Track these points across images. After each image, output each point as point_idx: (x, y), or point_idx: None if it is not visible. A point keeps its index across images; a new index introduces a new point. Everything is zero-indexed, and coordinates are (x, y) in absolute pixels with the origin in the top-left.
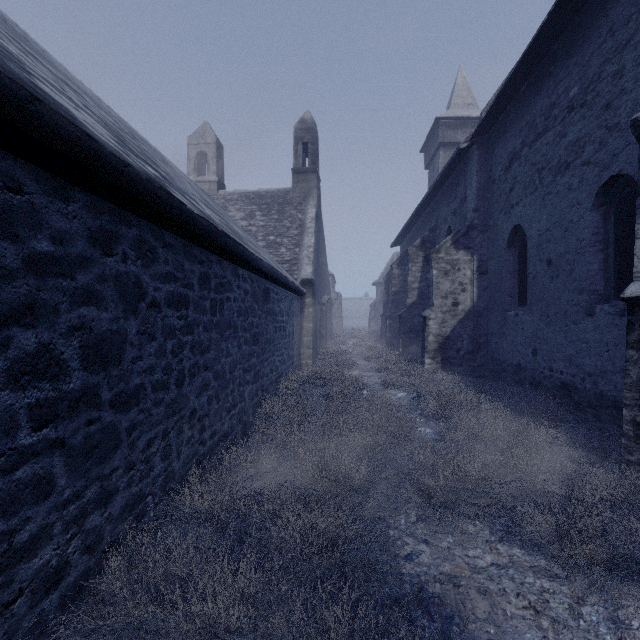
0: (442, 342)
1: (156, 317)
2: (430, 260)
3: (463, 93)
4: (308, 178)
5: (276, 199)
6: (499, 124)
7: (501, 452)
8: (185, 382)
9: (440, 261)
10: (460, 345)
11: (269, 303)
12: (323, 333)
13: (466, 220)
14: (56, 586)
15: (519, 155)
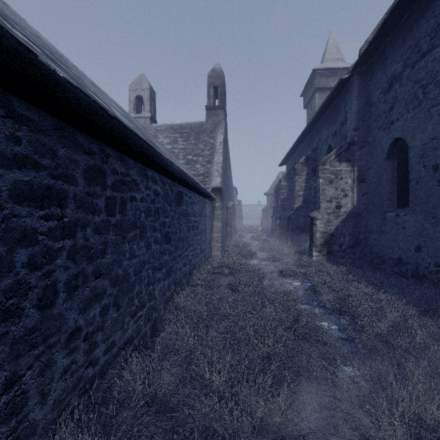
0: (327, 238)
1: None
2: (317, 171)
3: (333, 51)
4: (218, 113)
5: (194, 129)
6: (378, 55)
7: (439, 373)
8: (58, 299)
9: (325, 172)
10: (342, 241)
11: (182, 205)
12: (229, 230)
13: (346, 138)
14: None
15: (400, 77)
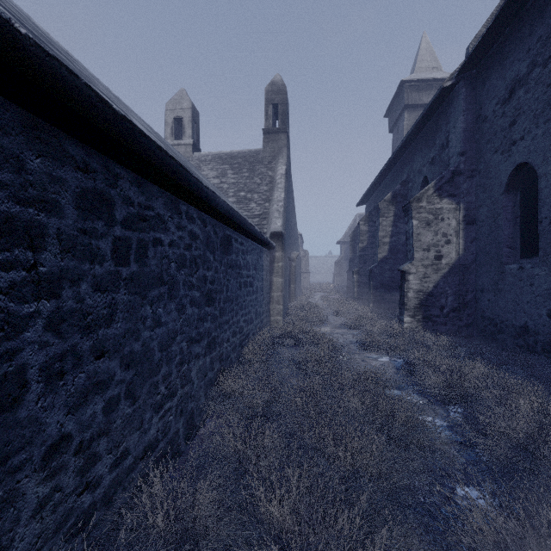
0: (423, 299)
1: None
2: (409, 210)
3: (427, 57)
4: (278, 138)
5: (247, 159)
6: (493, 53)
7: None
8: (29, 394)
9: (421, 210)
10: (444, 302)
11: (231, 254)
12: (292, 288)
13: (448, 167)
14: None
15: (526, 80)
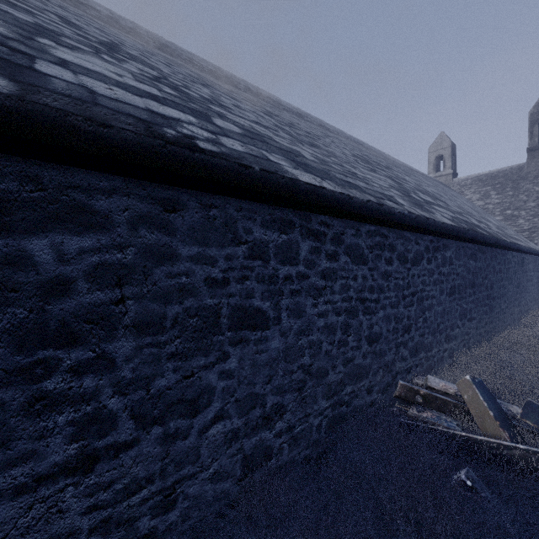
0: None
1: (497, 276)
2: None
3: None
4: None
5: (509, 177)
6: None
7: None
8: (501, 298)
9: None
10: None
11: (523, 266)
12: None
13: None
14: (487, 335)
15: None
